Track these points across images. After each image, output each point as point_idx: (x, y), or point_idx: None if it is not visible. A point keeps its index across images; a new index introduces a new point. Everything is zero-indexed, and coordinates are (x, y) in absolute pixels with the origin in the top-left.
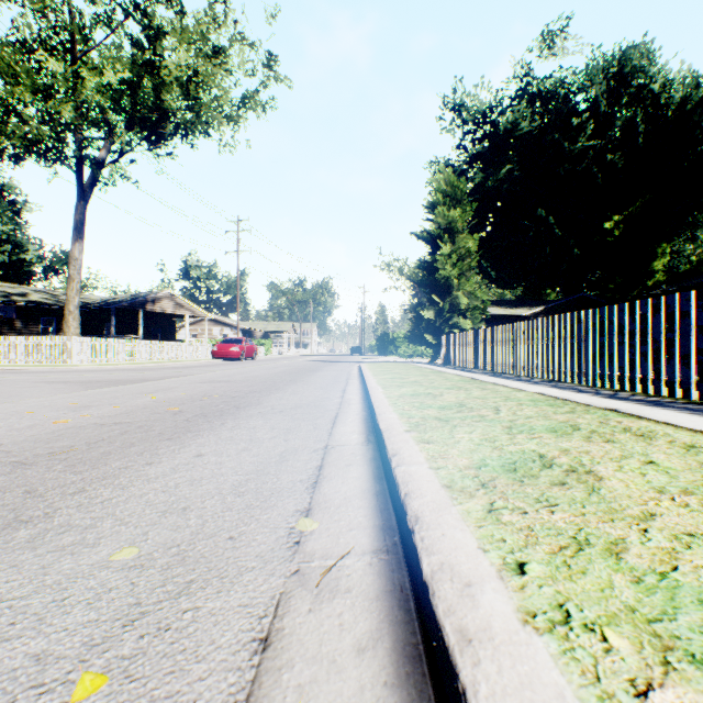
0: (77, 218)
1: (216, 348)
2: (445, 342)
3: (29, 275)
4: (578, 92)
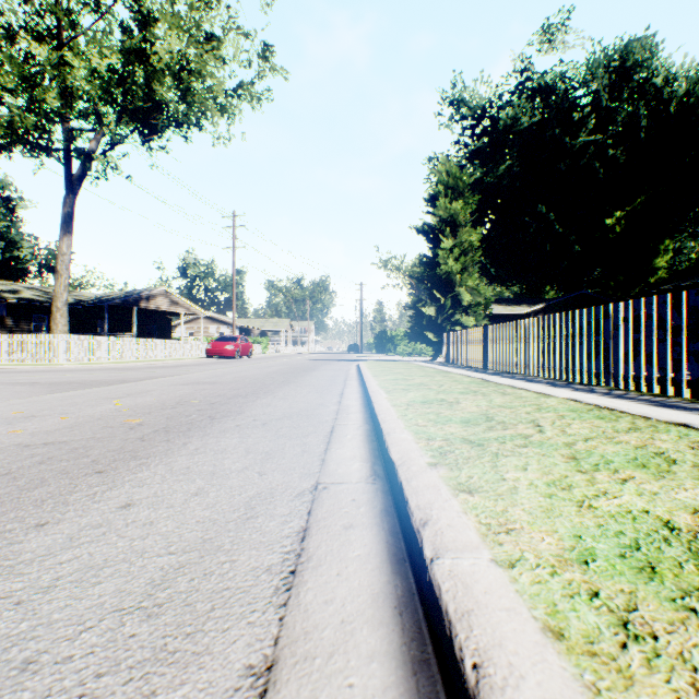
0: (65, 211)
1: (211, 346)
2: (447, 339)
3: (23, 272)
4: (579, 86)
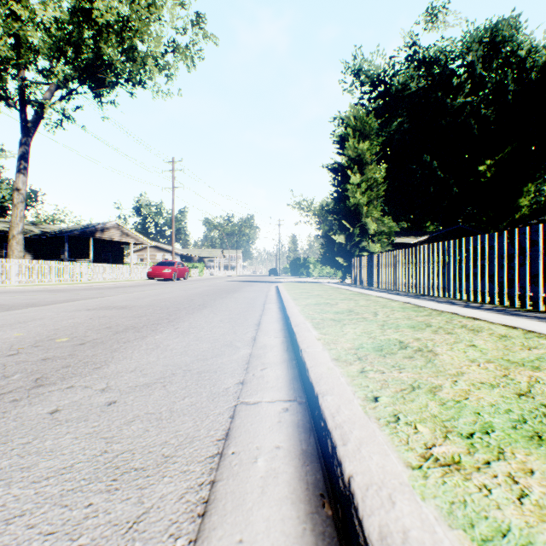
0: (21, 151)
1: (151, 270)
2: (356, 264)
3: (4, 210)
4: (458, 57)
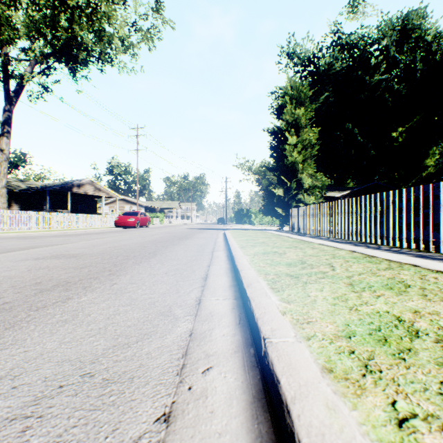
0: (4, 117)
1: (118, 219)
2: (293, 213)
3: None
4: (375, 41)
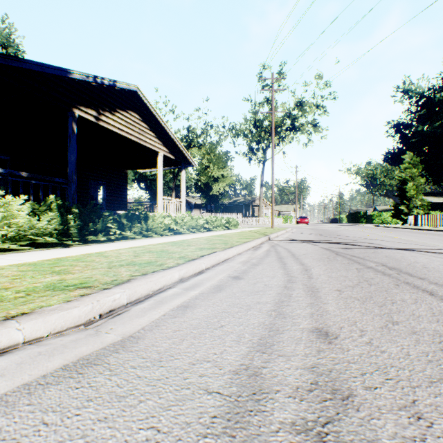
0: (261, 178)
1: (299, 220)
2: (410, 218)
3: None
4: None
